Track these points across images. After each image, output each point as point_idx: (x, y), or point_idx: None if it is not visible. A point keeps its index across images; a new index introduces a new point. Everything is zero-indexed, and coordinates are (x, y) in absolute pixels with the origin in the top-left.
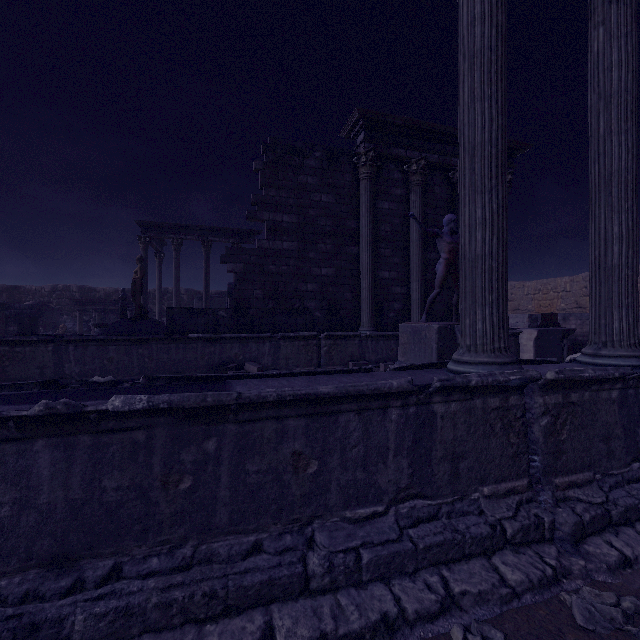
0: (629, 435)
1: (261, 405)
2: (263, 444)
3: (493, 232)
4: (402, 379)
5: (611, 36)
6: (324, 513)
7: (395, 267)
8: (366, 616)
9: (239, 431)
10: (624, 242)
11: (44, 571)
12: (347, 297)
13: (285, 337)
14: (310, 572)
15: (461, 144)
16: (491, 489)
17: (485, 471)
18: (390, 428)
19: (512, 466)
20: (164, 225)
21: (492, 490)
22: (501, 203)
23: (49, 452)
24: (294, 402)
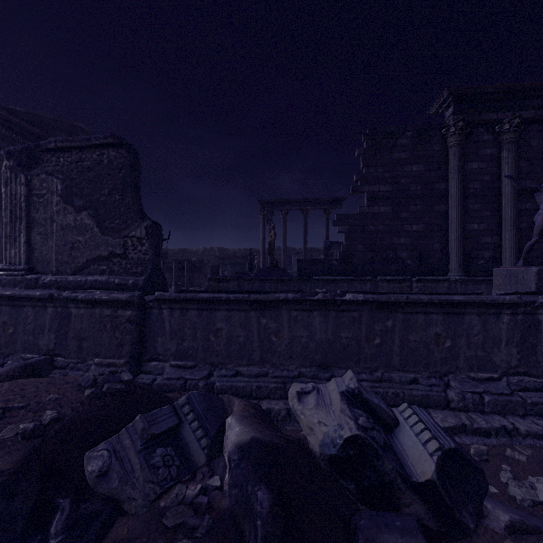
0: None
1: (418, 304)
2: (417, 326)
3: None
4: (512, 295)
5: None
6: (455, 371)
7: (485, 219)
8: (490, 424)
9: (404, 318)
10: None
11: (318, 369)
12: (436, 248)
13: (382, 280)
14: (449, 398)
15: None
16: None
17: None
18: (502, 327)
19: None
20: (276, 201)
21: None
22: None
23: (318, 317)
24: (436, 304)
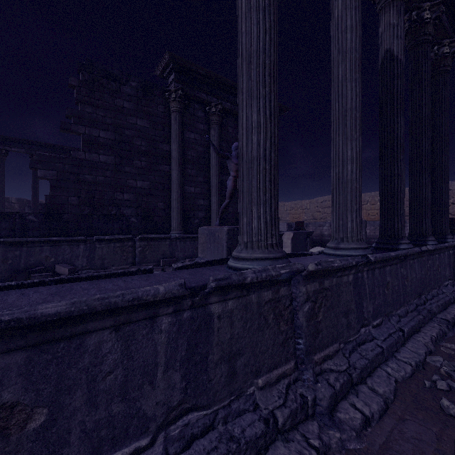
0: (359, 308)
1: None
2: None
3: (267, 136)
4: (172, 282)
5: (346, 6)
6: None
7: (199, 184)
8: None
9: None
10: (354, 163)
11: None
12: (160, 206)
13: (100, 240)
14: None
15: (240, 52)
16: (265, 379)
17: (260, 363)
18: (160, 340)
19: (282, 352)
20: None
21: (266, 380)
22: (273, 111)
23: None
24: None
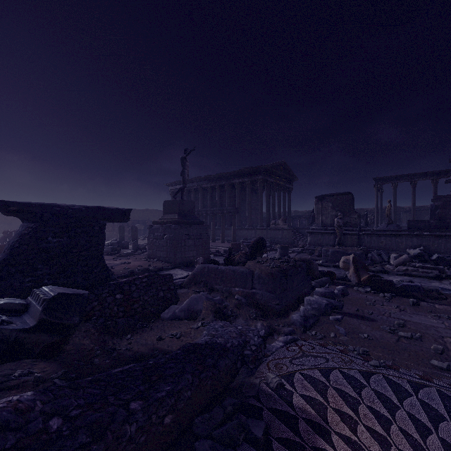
0: None
1: (450, 236)
2: (450, 242)
3: None
4: None
5: None
6: None
7: None
8: None
9: (445, 240)
10: None
11: None
12: None
13: None
14: None
15: None
16: None
17: None
18: None
19: None
20: (387, 177)
21: None
22: None
23: (415, 239)
24: None
